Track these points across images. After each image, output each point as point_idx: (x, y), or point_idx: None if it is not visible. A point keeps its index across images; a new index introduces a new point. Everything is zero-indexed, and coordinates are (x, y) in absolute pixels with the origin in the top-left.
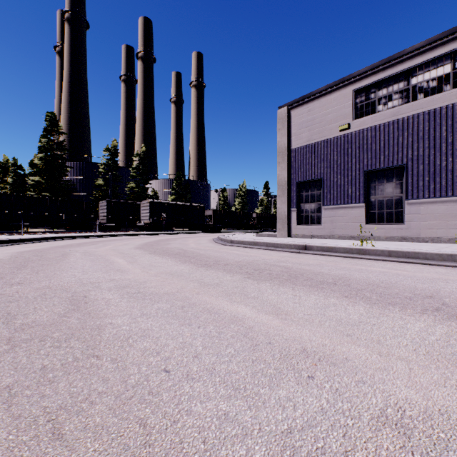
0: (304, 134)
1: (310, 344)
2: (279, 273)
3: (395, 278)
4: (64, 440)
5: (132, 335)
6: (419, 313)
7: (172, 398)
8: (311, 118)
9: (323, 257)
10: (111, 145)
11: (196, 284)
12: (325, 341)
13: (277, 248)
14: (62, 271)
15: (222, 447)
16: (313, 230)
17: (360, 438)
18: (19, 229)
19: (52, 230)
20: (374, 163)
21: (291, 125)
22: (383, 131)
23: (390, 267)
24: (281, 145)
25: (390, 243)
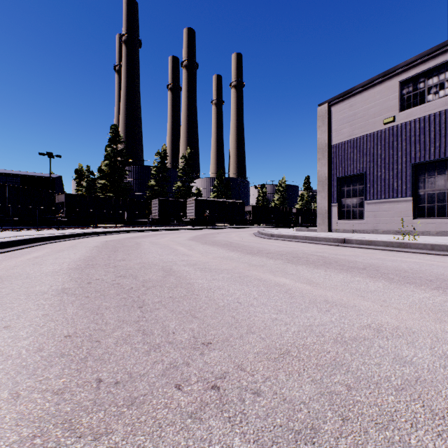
0: (345, 130)
1: (331, 298)
2: (315, 260)
3: (427, 267)
4: (198, 318)
5: (212, 288)
6: (431, 289)
7: (245, 311)
8: (353, 113)
9: (361, 249)
10: (161, 149)
11: (246, 265)
12: (343, 298)
13: (316, 242)
14: (145, 254)
15: (274, 326)
16: (355, 224)
17: (350, 330)
18: (91, 224)
19: (115, 225)
20: (423, 156)
21: (332, 121)
22: (434, 122)
23: (428, 259)
24: (321, 141)
25: (440, 238)
